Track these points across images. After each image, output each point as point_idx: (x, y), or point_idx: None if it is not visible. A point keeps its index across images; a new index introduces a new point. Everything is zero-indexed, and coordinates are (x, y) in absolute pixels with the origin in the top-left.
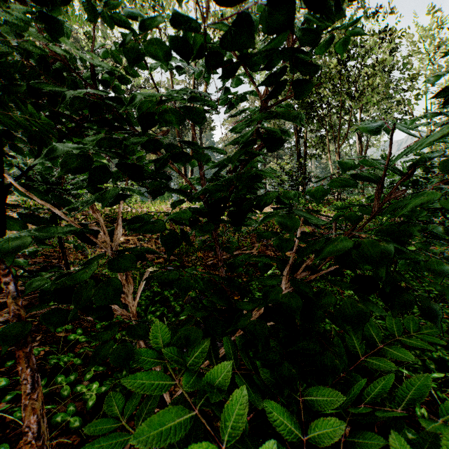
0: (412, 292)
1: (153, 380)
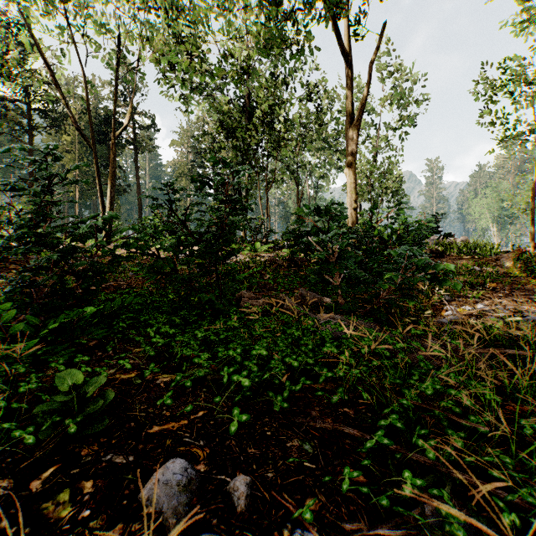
0: None
1: None
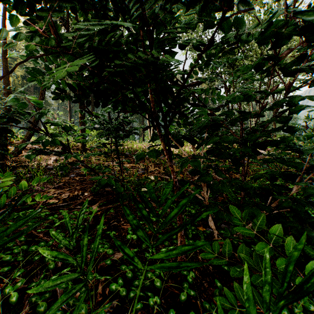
0: None
1: (246, 230)
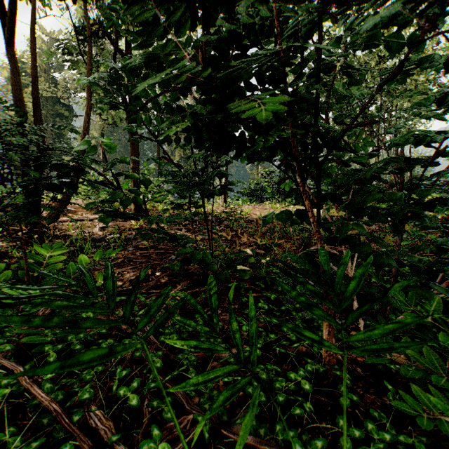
0: None
1: None
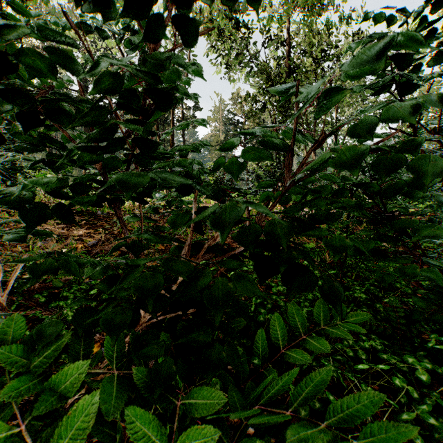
0: (364, 281)
1: None
